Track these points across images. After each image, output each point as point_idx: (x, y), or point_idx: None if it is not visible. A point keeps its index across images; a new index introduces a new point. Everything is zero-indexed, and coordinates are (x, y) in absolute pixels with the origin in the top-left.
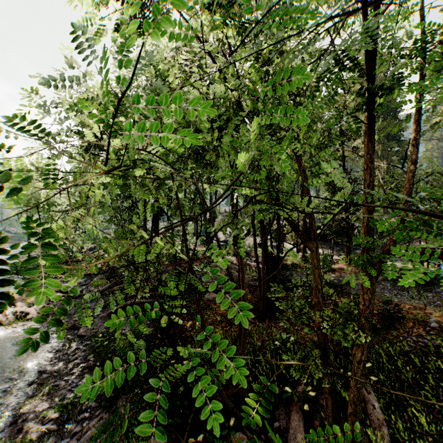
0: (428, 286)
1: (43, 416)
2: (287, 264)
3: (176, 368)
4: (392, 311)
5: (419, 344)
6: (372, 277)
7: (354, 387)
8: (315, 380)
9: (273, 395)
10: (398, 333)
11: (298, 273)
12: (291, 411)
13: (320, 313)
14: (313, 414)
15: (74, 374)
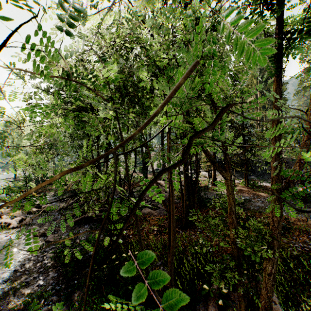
0: (306, 203)
1: (14, 308)
2: (202, 186)
3: (119, 267)
4: (283, 223)
5: (304, 249)
6: (281, 203)
7: (265, 295)
8: (231, 286)
9: (194, 291)
10: (288, 240)
11: (210, 193)
12: (208, 305)
13: (234, 231)
14: (226, 307)
15: (41, 272)
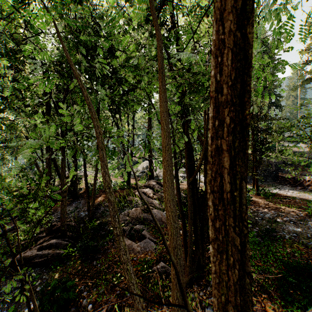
0: None
1: None
2: None
3: None
4: None
5: None
6: None
7: None
8: None
9: None
10: None
11: None
12: None
13: None
14: None
15: None
